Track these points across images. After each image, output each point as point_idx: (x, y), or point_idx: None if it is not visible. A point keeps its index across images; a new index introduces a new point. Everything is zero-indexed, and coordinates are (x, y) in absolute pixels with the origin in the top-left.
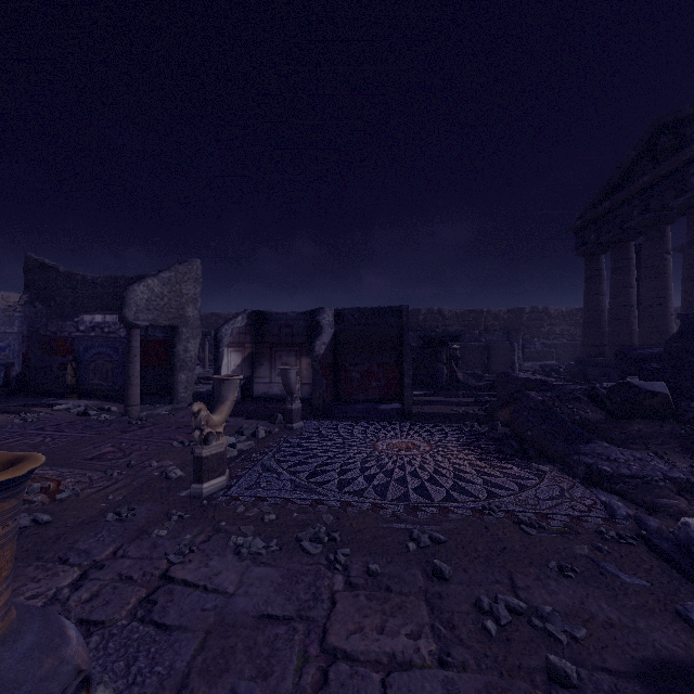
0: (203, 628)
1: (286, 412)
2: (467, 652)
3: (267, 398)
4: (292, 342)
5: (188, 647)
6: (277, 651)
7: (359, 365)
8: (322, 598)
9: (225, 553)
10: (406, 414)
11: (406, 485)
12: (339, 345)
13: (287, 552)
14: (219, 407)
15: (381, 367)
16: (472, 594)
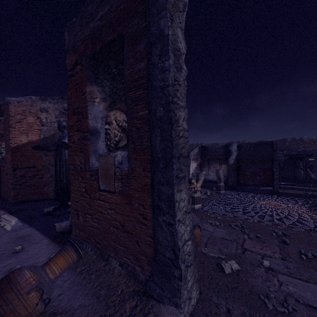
0: (207, 236)
1: (218, 186)
2: (292, 260)
3: (206, 181)
4: (217, 158)
5: (204, 239)
6: (228, 245)
7: (249, 169)
8: (240, 238)
9: (207, 223)
10: (275, 192)
11: (272, 217)
12: (239, 159)
13: (227, 227)
14: (198, 181)
15: (261, 169)
16: (298, 250)
